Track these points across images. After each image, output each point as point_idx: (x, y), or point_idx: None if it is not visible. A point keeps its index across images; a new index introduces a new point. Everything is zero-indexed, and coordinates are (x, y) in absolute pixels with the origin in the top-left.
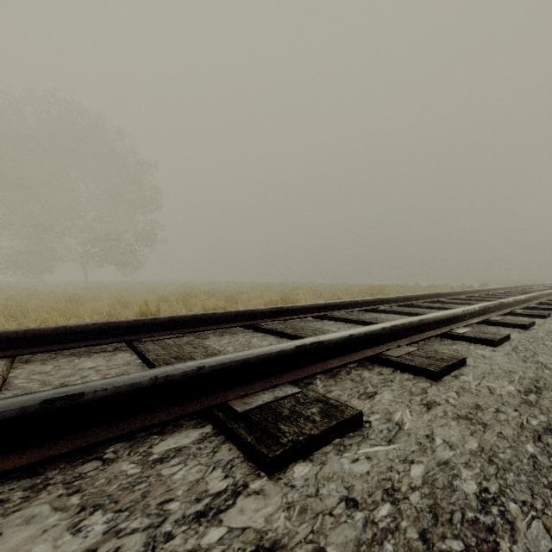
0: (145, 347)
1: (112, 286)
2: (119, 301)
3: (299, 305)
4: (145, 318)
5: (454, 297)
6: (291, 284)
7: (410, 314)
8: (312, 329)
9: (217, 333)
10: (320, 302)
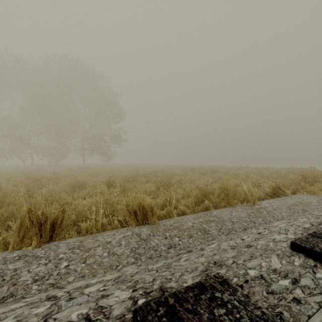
0: None
1: (93, 168)
2: (74, 183)
3: None
4: None
5: None
6: (207, 167)
7: None
8: None
9: None
10: None
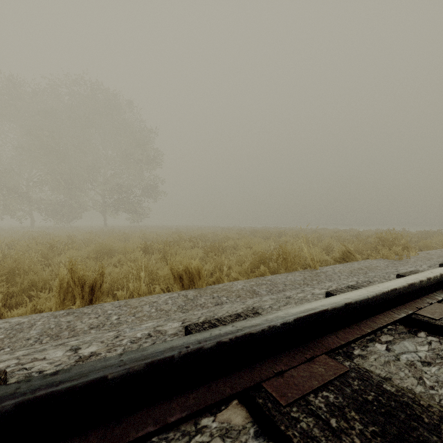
0: None
1: (119, 230)
2: (100, 248)
3: (361, 300)
4: None
5: None
6: (273, 229)
7: None
8: None
9: None
10: (393, 283)
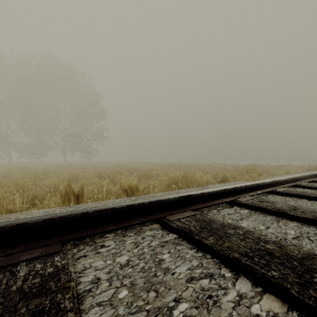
0: None
1: (76, 165)
2: (69, 176)
3: (209, 192)
4: (2, 226)
5: None
6: (184, 163)
7: None
8: (239, 233)
9: (117, 231)
10: (227, 186)
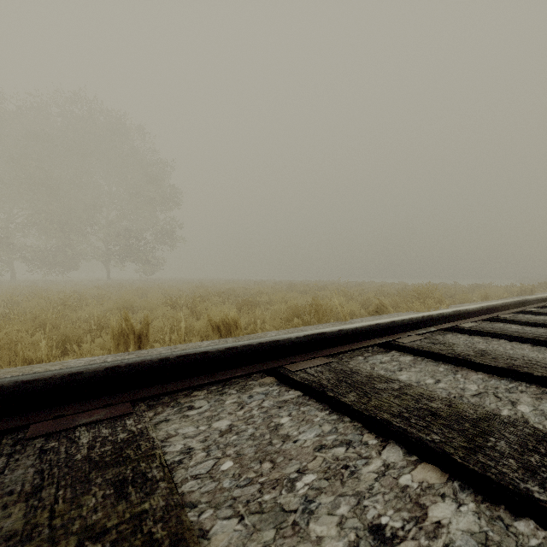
0: (1, 474)
1: (129, 285)
2: (120, 304)
3: (351, 328)
4: (48, 376)
5: (542, 304)
6: (313, 282)
7: (525, 340)
8: (393, 388)
9: (211, 388)
10: (380, 320)
